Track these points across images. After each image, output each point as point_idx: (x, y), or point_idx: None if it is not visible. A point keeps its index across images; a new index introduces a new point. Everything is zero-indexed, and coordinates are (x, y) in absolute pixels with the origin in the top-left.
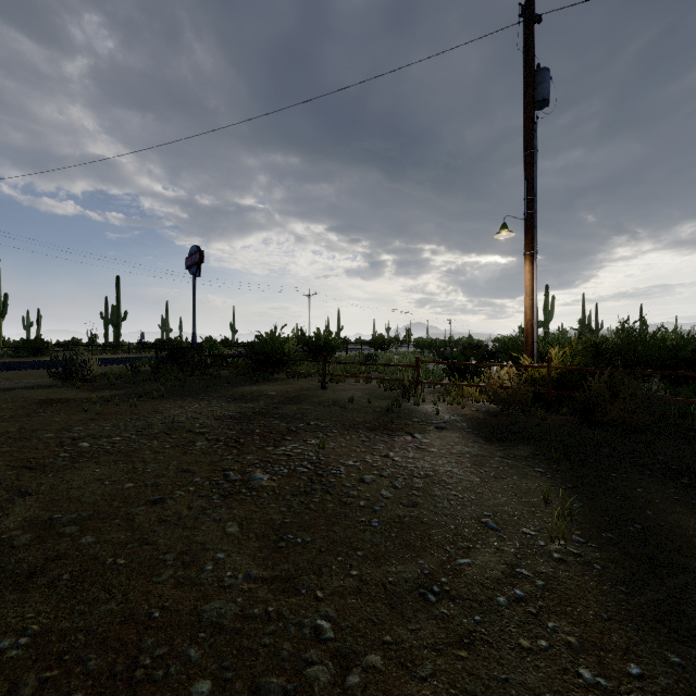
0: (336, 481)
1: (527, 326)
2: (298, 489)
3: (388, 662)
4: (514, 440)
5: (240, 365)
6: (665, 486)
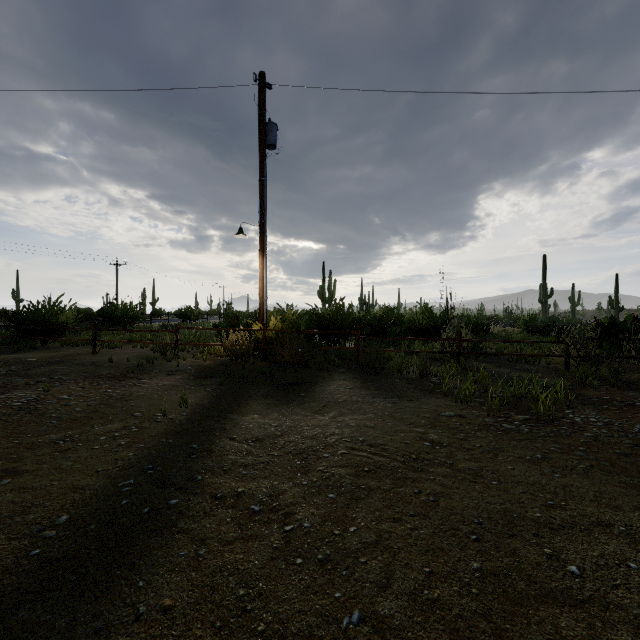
0: (43, 407)
1: (260, 302)
2: (4, 414)
3: (6, 462)
4: (216, 377)
5: (3, 335)
6: (270, 390)
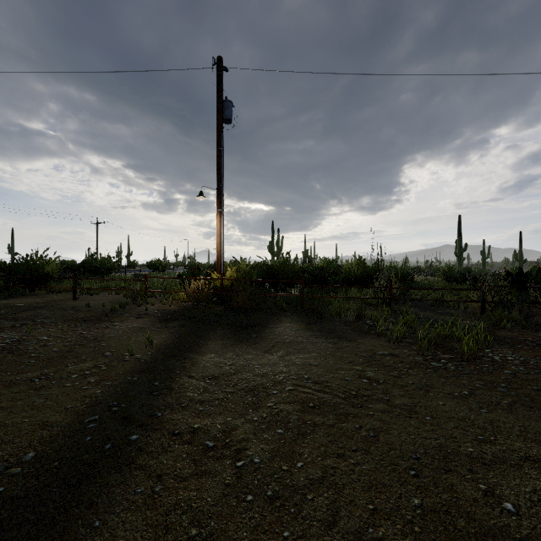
0: (24, 347)
1: (218, 255)
2: None
3: None
4: (179, 320)
5: None
6: (225, 331)
